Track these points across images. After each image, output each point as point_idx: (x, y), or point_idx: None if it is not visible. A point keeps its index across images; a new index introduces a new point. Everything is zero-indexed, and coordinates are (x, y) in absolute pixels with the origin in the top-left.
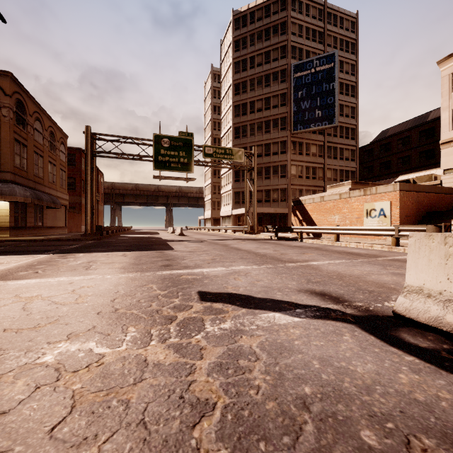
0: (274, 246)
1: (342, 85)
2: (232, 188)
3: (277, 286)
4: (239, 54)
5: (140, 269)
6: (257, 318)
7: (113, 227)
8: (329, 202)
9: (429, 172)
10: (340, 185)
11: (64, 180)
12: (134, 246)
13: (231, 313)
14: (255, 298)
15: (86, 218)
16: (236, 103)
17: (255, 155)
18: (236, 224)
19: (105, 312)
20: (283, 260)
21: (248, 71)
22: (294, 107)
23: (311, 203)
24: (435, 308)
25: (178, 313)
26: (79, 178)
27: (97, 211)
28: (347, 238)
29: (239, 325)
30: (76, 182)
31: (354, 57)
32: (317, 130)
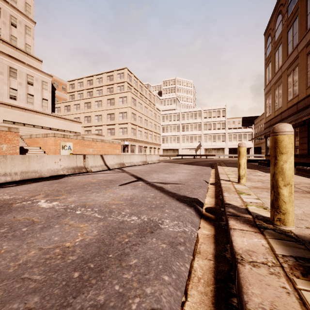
0: None
1: None
2: None
3: None
4: None
5: None
6: None
7: None
8: None
9: None
10: None
11: None
12: None
13: None
14: None
15: None
16: None
17: None
18: None
19: None
20: None
21: None
22: None
23: None
24: (3, 177)
25: None
26: None
27: None
28: None
29: (5, 196)
30: None
31: None
32: None
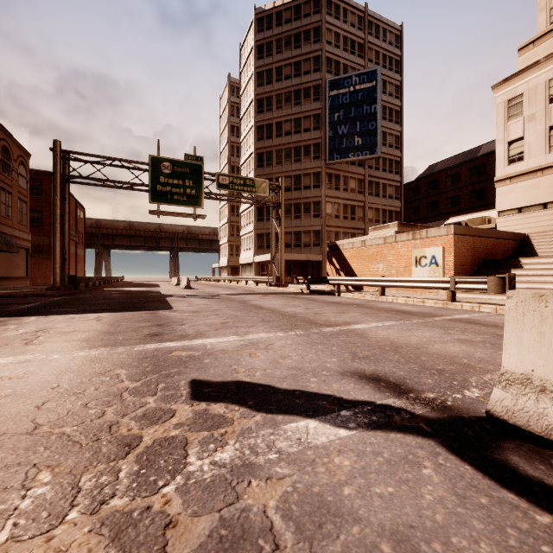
0: (305, 303)
1: (385, 109)
2: (254, 229)
3: (310, 366)
4: (263, 62)
5: (112, 341)
6: (280, 434)
7: (95, 278)
8: (372, 248)
9: (482, 214)
10: (385, 227)
11: (25, 213)
12: (117, 305)
13: (237, 424)
14: (277, 390)
15: (54, 265)
16: (258, 123)
17: (283, 188)
18: (258, 273)
19: (12, 434)
20: (318, 322)
21: (274, 84)
22: (330, 132)
23: (350, 248)
24: None
25: (146, 430)
26: (48, 212)
27: (75, 257)
28: (392, 291)
29: (248, 454)
30: (43, 218)
31: (399, 77)
32: (356, 161)
